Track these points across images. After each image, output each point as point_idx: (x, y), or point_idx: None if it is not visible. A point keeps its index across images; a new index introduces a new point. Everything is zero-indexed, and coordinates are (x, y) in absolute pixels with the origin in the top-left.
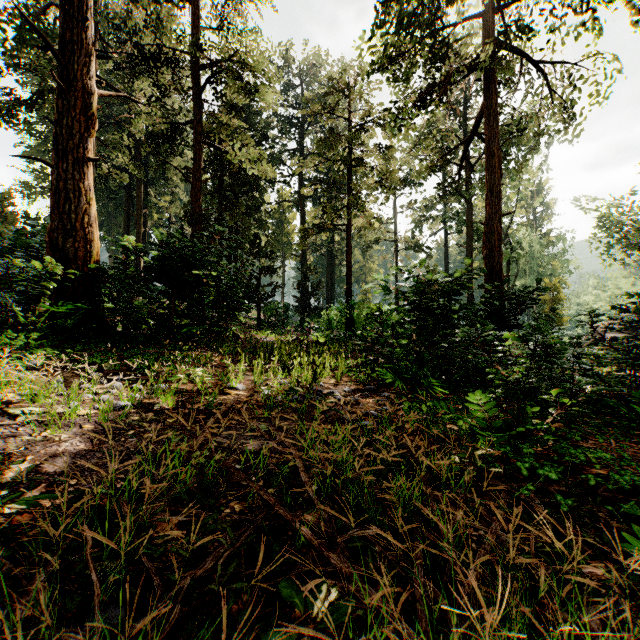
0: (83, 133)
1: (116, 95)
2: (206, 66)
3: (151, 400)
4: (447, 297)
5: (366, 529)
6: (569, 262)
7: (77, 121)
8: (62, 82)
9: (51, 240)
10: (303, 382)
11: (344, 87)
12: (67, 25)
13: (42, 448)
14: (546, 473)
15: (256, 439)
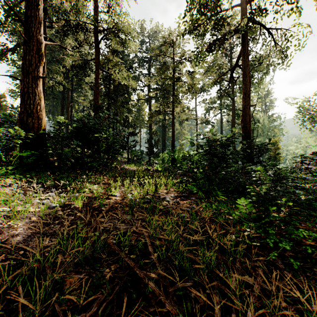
0: (37, 63)
1: (54, 44)
2: (101, 31)
3: (70, 202)
4: (224, 147)
5: (186, 282)
6: (283, 130)
7: (34, 57)
8: (26, 37)
9: (20, 118)
10: (150, 192)
11: (171, 42)
12: (29, 8)
13: (7, 232)
14: (283, 246)
15: (125, 225)
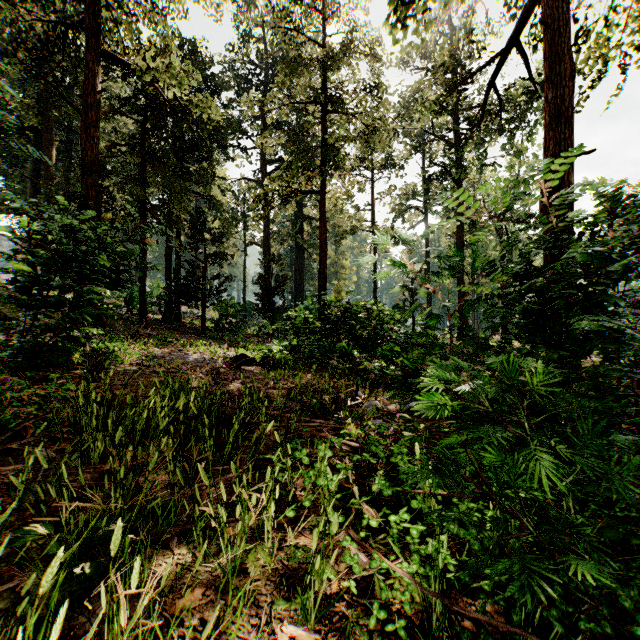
0: None
1: None
2: None
3: None
4: None
5: None
6: None
7: None
8: None
9: None
10: None
11: None
12: None
13: None
14: None
15: None
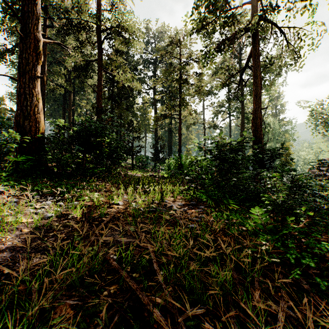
0: (34, 62)
1: (53, 42)
2: (104, 30)
3: (67, 212)
4: (234, 152)
5: (197, 308)
6: (294, 134)
7: (31, 55)
8: (22, 34)
9: (17, 121)
10: (155, 200)
11: (177, 42)
12: (25, 2)
13: None
14: (307, 262)
15: (127, 237)
